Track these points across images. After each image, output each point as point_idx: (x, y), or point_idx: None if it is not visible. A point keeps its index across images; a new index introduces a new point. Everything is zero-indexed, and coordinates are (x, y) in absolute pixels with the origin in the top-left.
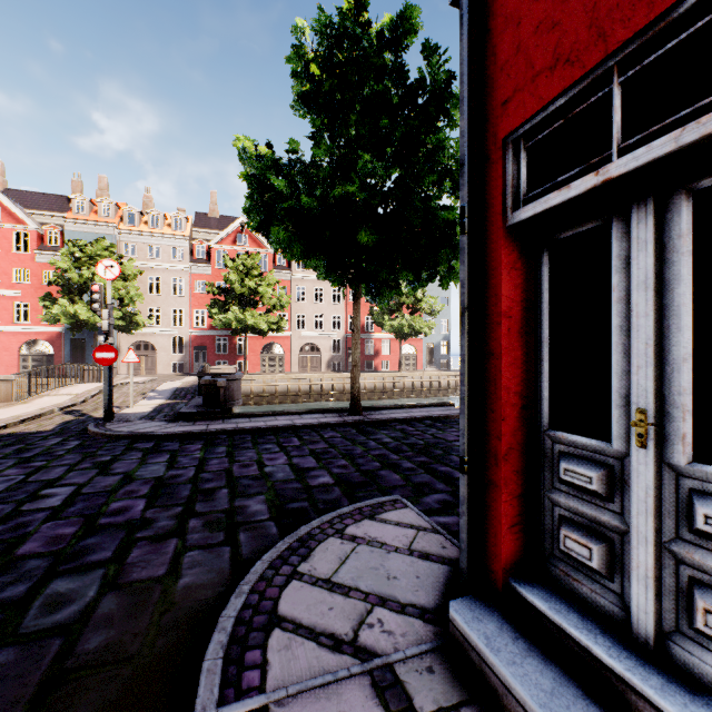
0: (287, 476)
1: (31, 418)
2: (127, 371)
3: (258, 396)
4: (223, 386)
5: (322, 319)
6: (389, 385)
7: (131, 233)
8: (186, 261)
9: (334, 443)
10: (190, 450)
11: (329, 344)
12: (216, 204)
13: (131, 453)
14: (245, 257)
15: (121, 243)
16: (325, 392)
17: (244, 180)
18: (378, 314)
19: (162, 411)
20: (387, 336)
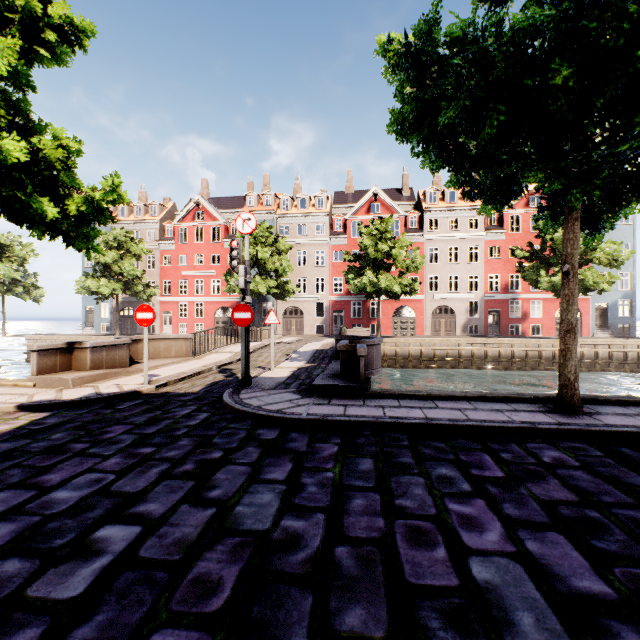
0: (553, 639)
1: (190, 376)
2: (282, 331)
3: (391, 359)
4: (363, 354)
5: (456, 280)
6: (547, 354)
7: (285, 216)
8: (326, 235)
9: (582, 487)
10: (321, 456)
11: (465, 306)
12: (351, 181)
13: (247, 448)
14: (378, 223)
15: (278, 225)
16: (463, 358)
17: (393, 61)
18: (530, 269)
19: (299, 377)
20: (538, 296)
